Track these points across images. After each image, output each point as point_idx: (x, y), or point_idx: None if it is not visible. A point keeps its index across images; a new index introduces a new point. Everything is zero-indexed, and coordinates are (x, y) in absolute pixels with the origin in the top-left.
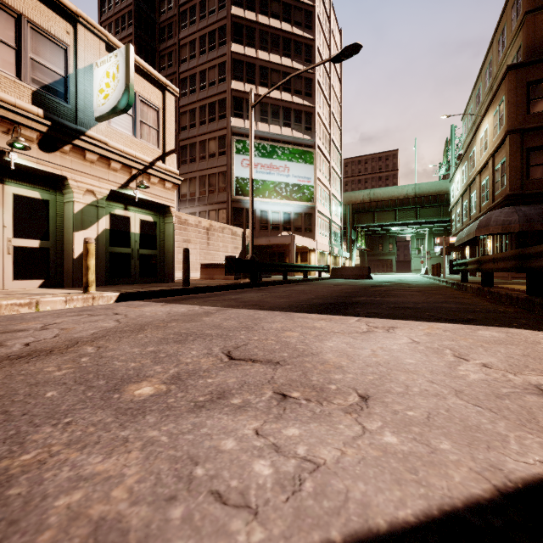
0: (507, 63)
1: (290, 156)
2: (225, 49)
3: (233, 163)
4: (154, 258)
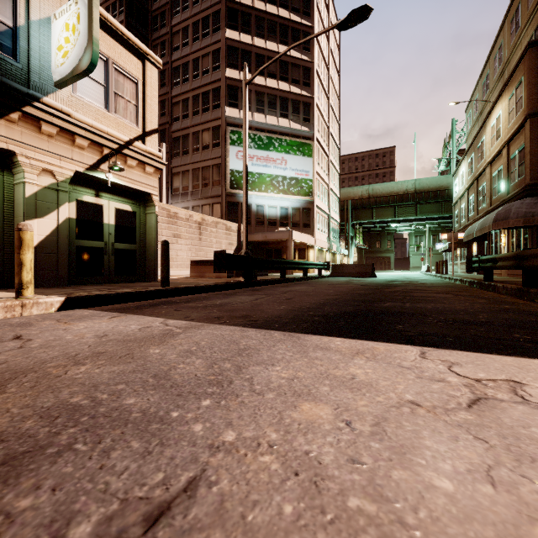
0: (522, 44)
1: (287, 148)
2: (219, 35)
3: (228, 155)
4: (133, 253)
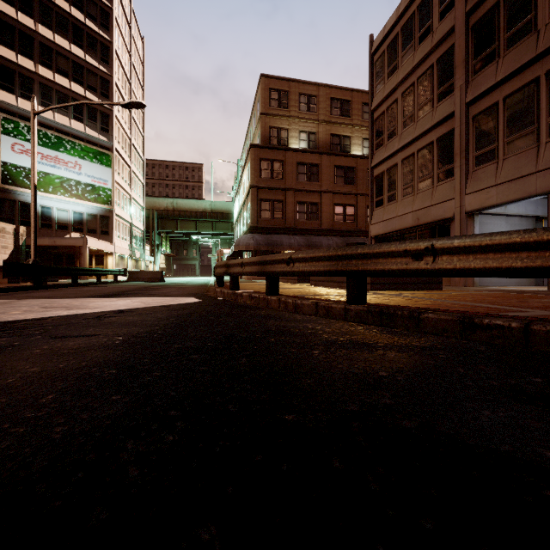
0: (256, 138)
1: (82, 153)
2: None
3: None
4: None
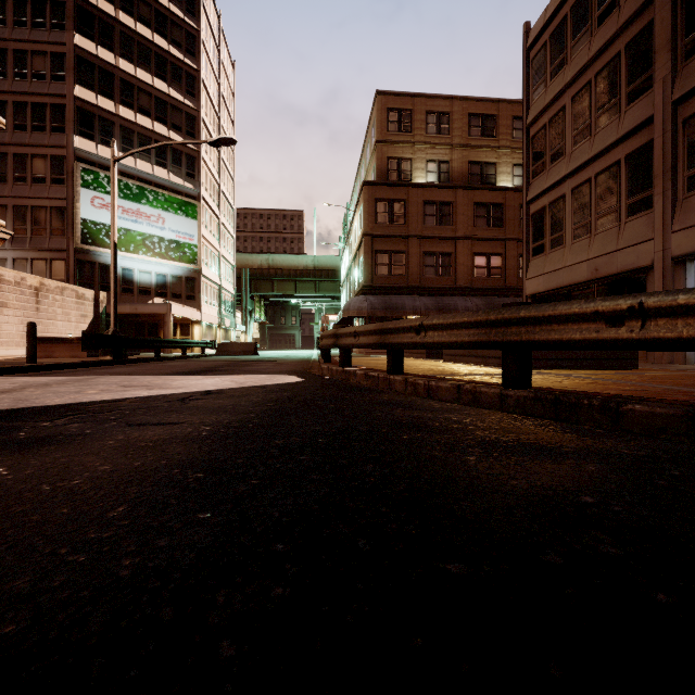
0: (370, 173)
1: (166, 205)
2: (63, 36)
3: (78, 199)
4: None
